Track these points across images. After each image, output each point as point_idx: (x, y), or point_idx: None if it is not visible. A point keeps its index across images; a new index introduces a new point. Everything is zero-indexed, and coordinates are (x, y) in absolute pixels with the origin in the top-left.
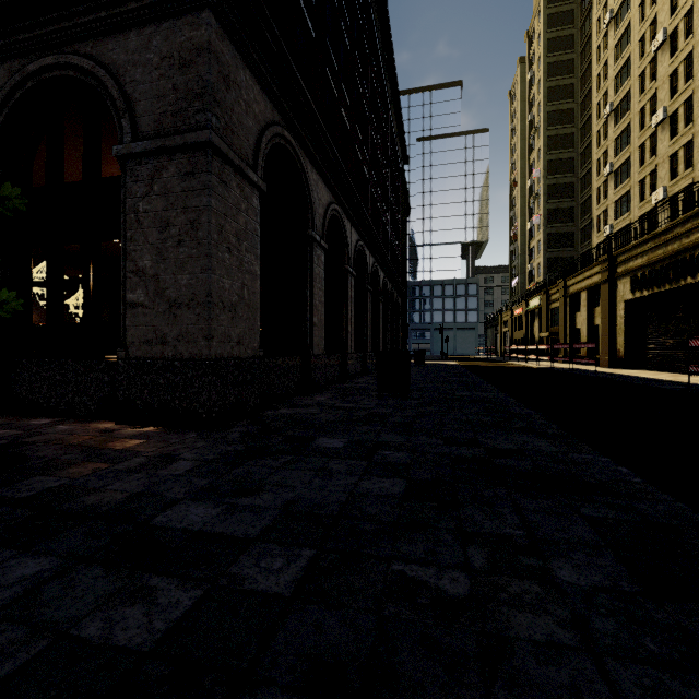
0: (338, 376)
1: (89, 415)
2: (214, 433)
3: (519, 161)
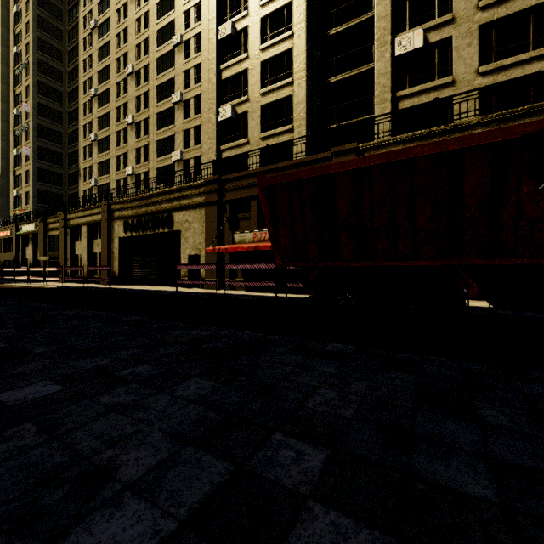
0: None
1: None
2: None
3: (1, 83)
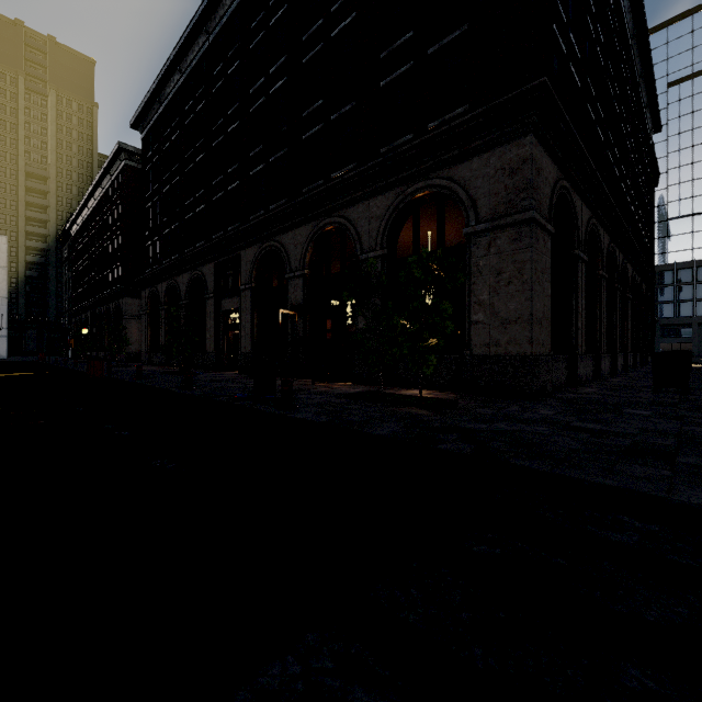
0: (591, 374)
1: (441, 388)
2: (538, 402)
3: None
